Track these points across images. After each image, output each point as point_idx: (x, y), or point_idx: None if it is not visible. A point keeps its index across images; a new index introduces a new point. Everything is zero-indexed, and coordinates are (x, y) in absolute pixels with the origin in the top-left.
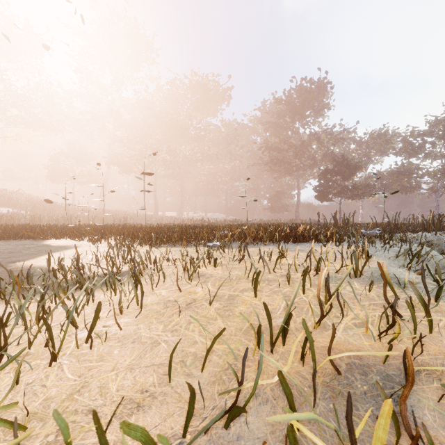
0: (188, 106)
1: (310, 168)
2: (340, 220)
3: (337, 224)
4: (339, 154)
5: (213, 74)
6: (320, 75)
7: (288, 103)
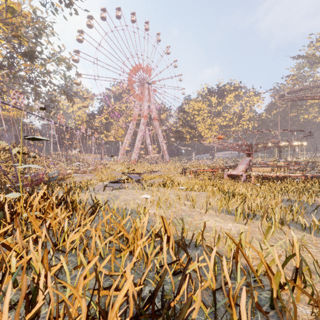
0: None
1: None
2: None
3: None
4: None
5: None
6: None
7: None
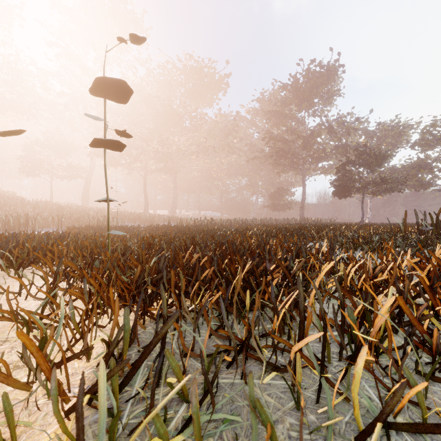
0: (181, 93)
1: (318, 162)
2: (363, 219)
3: (440, 229)
4: (352, 146)
5: (210, 59)
6: (331, 57)
7: (295, 88)
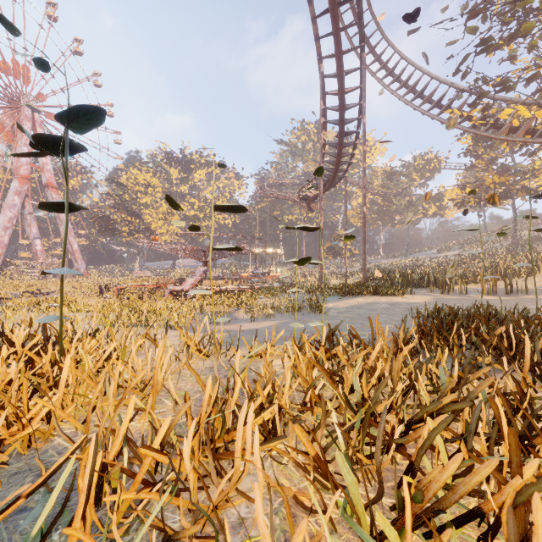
0: None
1: None
2: None
3: None
4: None
5: None
6: None
7: None
